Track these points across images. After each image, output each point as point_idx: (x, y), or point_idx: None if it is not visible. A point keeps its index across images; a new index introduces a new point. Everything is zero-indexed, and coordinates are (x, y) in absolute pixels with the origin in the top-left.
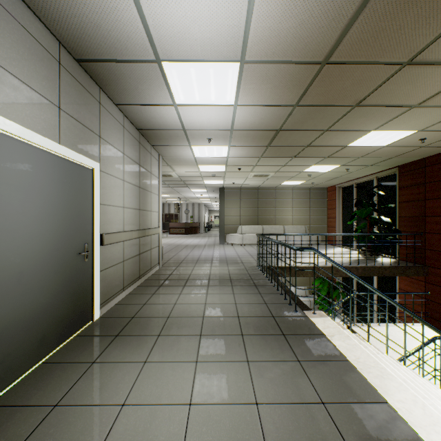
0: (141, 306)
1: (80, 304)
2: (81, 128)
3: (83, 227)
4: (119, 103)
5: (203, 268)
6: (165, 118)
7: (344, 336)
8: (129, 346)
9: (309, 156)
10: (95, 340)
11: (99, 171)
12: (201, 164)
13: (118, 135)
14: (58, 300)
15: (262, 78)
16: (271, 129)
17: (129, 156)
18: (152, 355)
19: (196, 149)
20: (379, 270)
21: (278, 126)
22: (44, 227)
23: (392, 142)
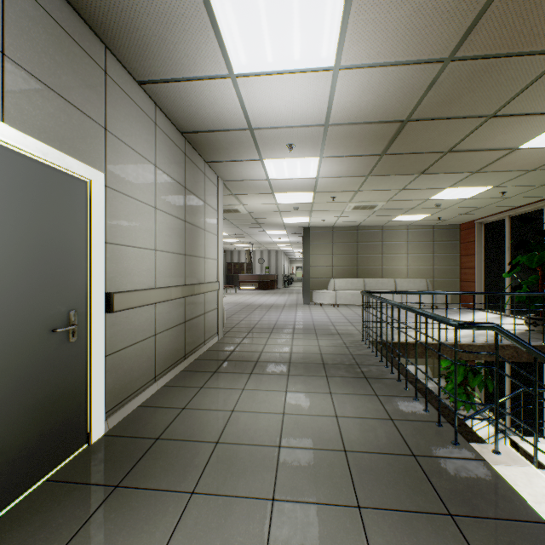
0: (176, 414)
1: (57, 421)
2: (62, 105)
3: (65, 281)
4: (143, 80)
5: (281, 341)
6: (219, 106)
7: None
8: (128, 524)
9: (445, 171)
10: (74, 495)
11: (103, 186)
12: (278, 191)
13: (145, 134)
14: None
15: None
16: (392, 119)
17: (165, 171)
18: None
19: (271, 165)
20: None
21: (405, 112)
22: None
23: None
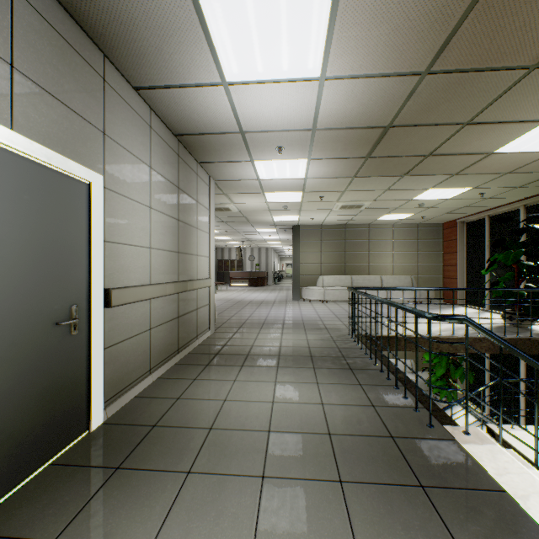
0: (172, 404)
1: (60, 409)
2: (64, 112)
3: (68, 277)
4: (139, 86)
5: (271, 336)
6: (212, 111)
7: None
8: (130, 500)
9: (427, 173)
10: (78, 476)
11: (102, 187)
12: (268, 191)
13: (141, 137)
14: (6, 410)
15: (374, 9)
16: (375, 125)
17: (160, 172)
18: (167, 530)
19: (261, 166)
20: None
21: (387, 119)
22: None
23: None
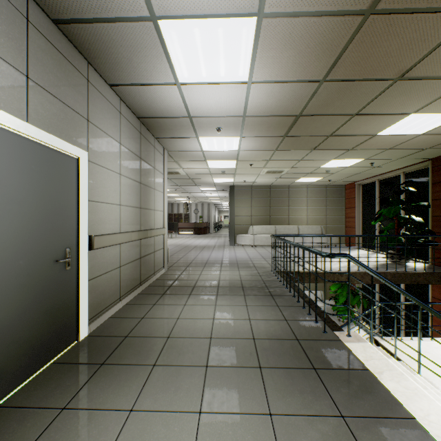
0: (138, 321)
1: (58, 323)
2: (61, 107)
3: (64, 227)
4: (113, 83)
5: (212, 272)
6: (168, 102)
7: (397, 374)
8: (114, 383)
9: (330, 148)
10: (74, 370)
11: (87, 161)
12: (210, 159)
13: (113, 121)
14: (24, 322)
15: (284, 40)
16: (289, 114)
17: (127, 146)
18: (142, 399)
19: (204, 141)
20: (411, 277)
21: (298, 110)
22: (1, 229)
23: (431, 129)
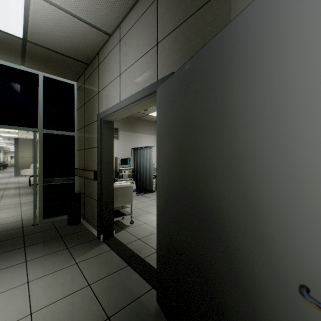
0: None
1: None
2: None
3: None
4: None
5: (1, 186)
6: None
7: None
8: None
9: None
10: None
11: None
12: None
13: None
14: None
15: None
16: None
17: None
18: None
19: None
20: None
21: None
22: None
23: None
